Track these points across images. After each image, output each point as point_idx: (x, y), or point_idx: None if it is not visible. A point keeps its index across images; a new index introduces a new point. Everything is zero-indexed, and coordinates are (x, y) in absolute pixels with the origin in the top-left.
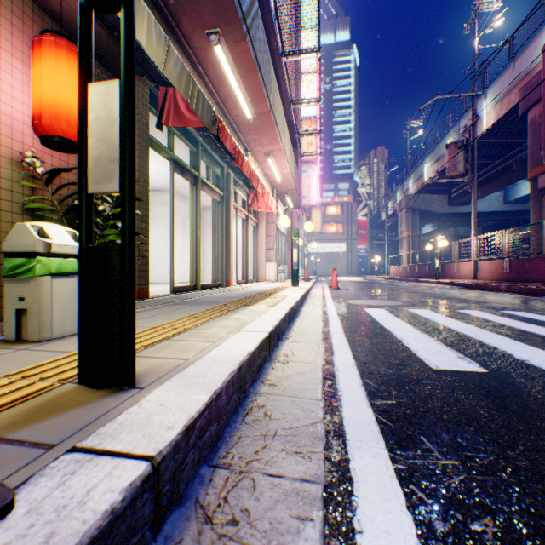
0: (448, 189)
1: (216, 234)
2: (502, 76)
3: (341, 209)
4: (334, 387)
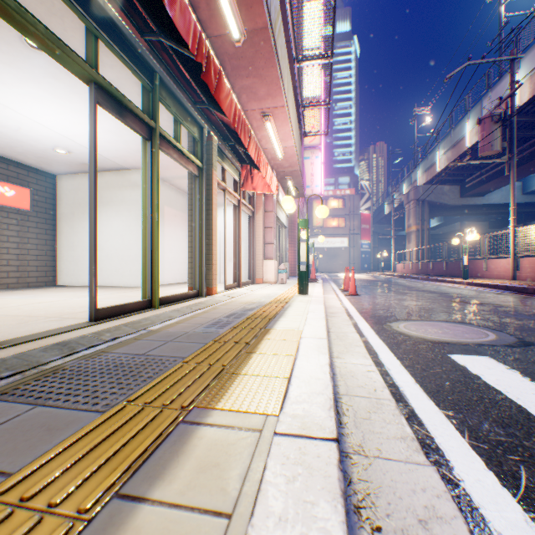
0: (461, 179)
1: (193, 222)
2: None
3: (343, 202)
4: None
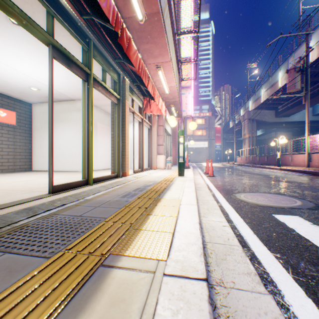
0: (276, 106)
1: (114, 132)
2: None
3: (205, 120)
4: None
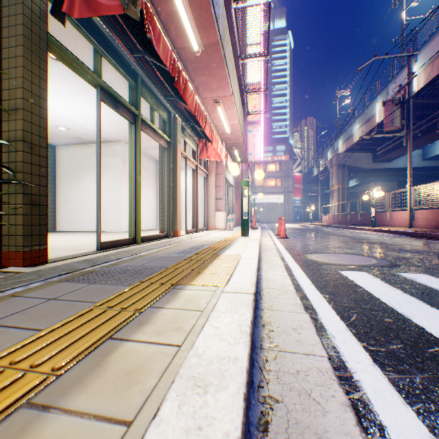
0: (374, 148)
1: (163, 182)
2: (433, 39)
3: (280, 166)
4: None
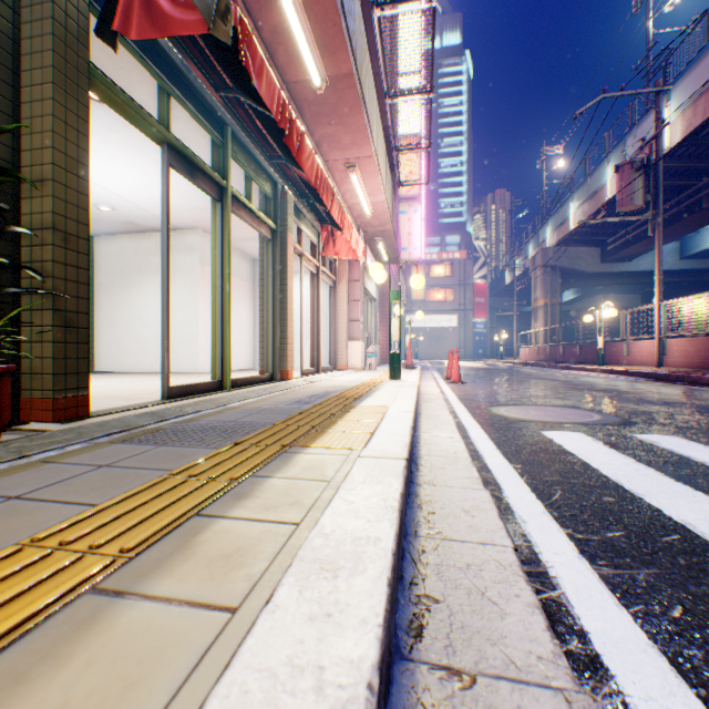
0: (602, 239)
1: (265, 294)
2: (697, 66)
3: (451, 268)
4: None
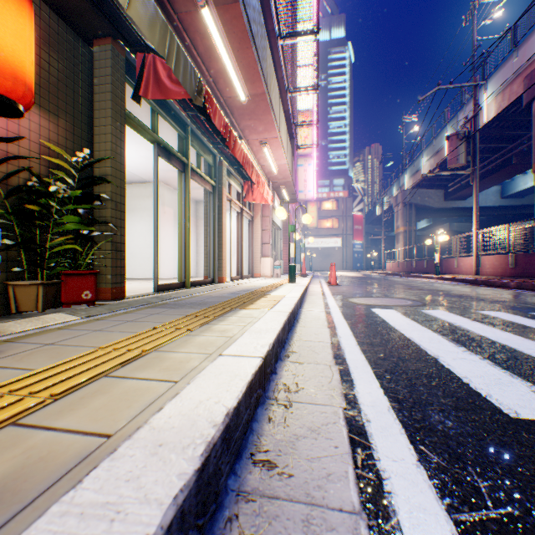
0: (445, 184)
1: (208, 227)
2: (504, 66)
3: (337, 204)
4: (373, 466)
